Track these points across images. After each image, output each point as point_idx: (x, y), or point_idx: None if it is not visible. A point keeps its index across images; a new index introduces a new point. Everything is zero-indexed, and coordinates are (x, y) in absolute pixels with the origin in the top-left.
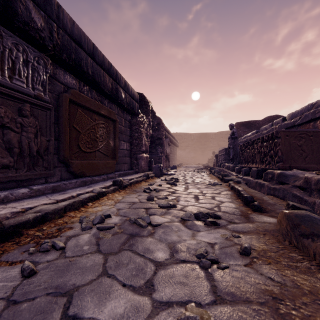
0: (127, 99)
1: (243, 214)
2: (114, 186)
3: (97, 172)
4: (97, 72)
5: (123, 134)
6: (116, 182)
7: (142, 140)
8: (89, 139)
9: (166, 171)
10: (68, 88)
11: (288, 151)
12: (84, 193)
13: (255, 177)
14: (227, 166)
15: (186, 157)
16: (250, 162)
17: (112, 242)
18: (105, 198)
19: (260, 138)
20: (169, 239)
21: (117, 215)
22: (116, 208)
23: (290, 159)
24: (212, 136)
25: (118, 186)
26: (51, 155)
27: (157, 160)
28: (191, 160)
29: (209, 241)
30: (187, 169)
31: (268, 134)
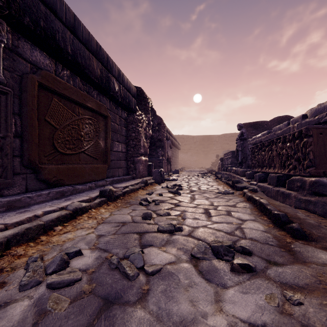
0: (122, 92)
1: (281, 244)
2: (101, 198)
3: (82, 179)
4: (80, 52)
5: (117, 133)
6: (104, 193)
7: (140, 141)
8: (69, 137)
9: (167, 176)
10: (39, 69)
11: (322, 152)
12: (56, 210)
13: (275, 185)
14: (235, 170)
15: (189, 161)
16: (266, 166)
17: (65, 326)
18: (85, 216)
19: (280, 138)
20: (175, 311)
21: (95, 248)
22: (96, 234)
23: (324, 163)
24: (215, 138)
25: (106, 197)
26: (8, 157)
27: (158, 164)
28: (193, 163)
29: (250, 320)
30: (190, 173)
31: (294, 132)
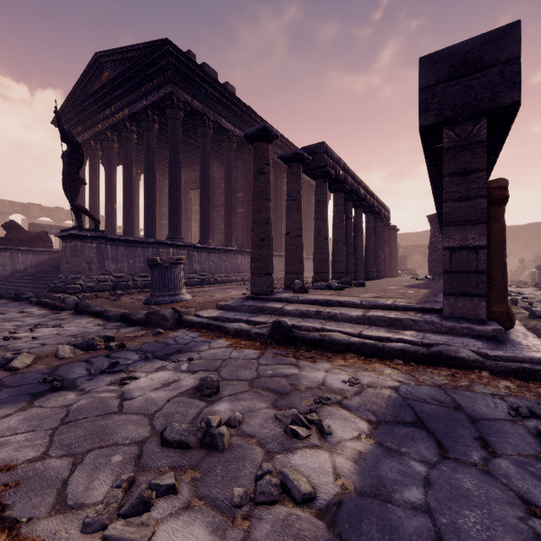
0: None
1: None
2: None
3: None
4: None
5: None
6: None
7: None
8: None
9: None
10: None
11: None
12: None
13: None
14: None
15: None
16: None
17: None
18: None
19: None
20: None
21: None
22: None
23: None
24: (513, 231)
25: None
26: None
27: None
28: None
29: None
30: None
31: None
